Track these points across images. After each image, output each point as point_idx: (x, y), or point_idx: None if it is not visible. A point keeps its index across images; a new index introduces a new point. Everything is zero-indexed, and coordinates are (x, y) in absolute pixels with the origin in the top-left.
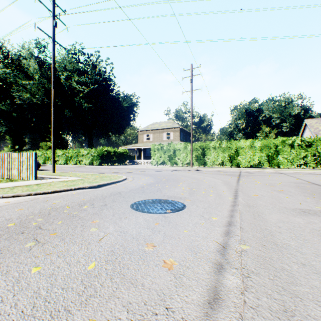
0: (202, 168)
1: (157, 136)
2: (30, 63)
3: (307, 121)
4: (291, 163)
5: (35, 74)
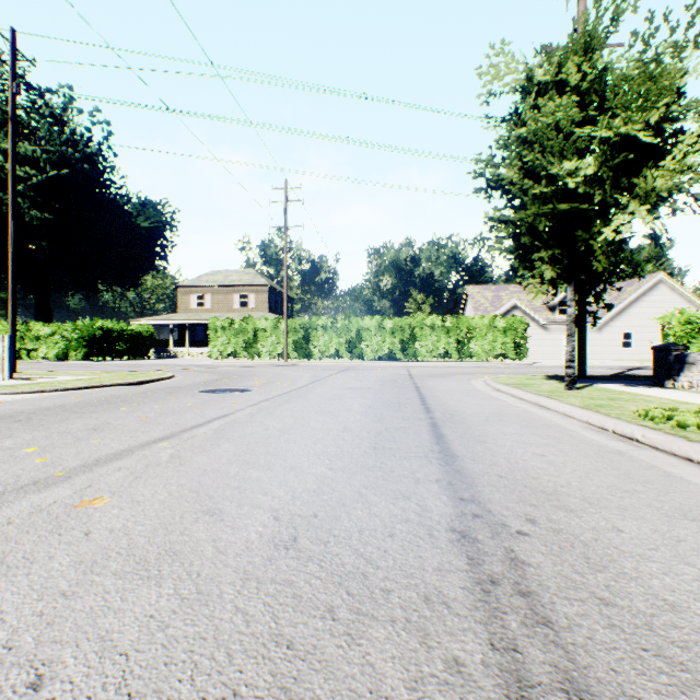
0: (303, 362)
1: (221, 299)
2: None
3: (469, 289)
4: (431, 353)
5: None
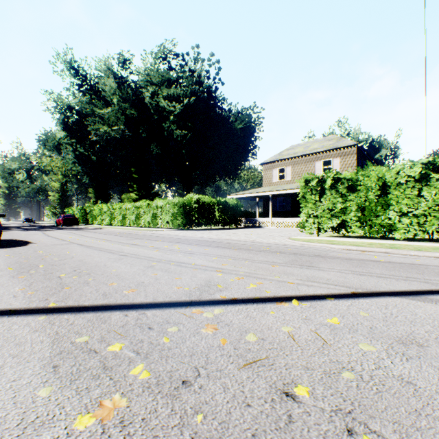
0: None
1: (300, 169)
2: (106, 81)
3: None
4: None
5: (113, 96)
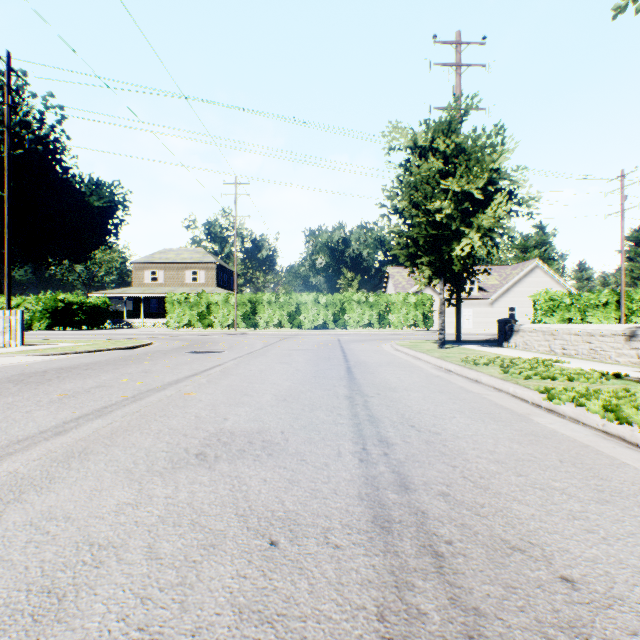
0: (251, 331)
1: (173, 275)
2: None
3: (390, 269)
4: (358, 323)
5: None
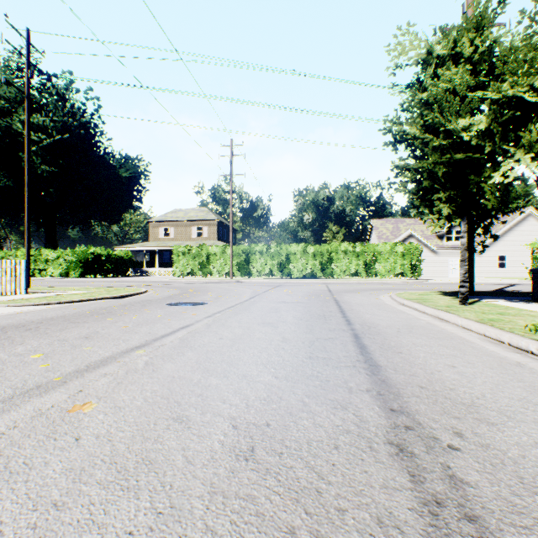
0: (245, 279)
1: (182, 231)
2: None
3: (373, 222)
4: (344, 272)
5: None
